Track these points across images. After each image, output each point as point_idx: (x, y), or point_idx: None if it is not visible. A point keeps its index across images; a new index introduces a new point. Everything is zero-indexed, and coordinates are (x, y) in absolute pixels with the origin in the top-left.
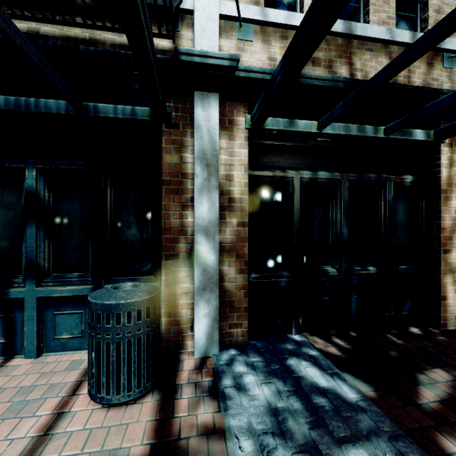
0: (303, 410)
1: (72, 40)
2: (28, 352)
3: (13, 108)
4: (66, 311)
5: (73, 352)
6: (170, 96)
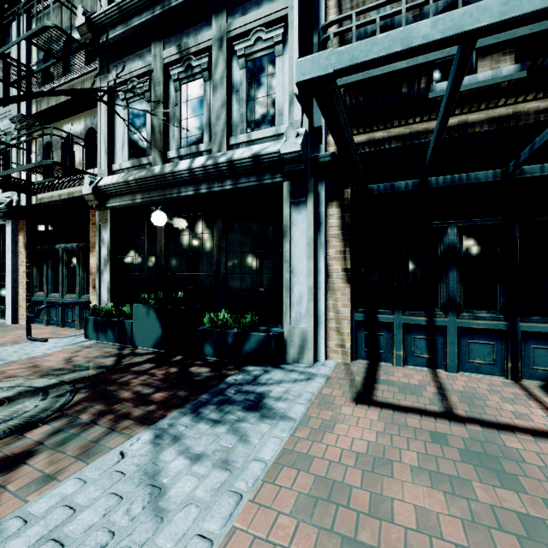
0: None
1: (496, 119)
2: (449, 368)
3: (449, 184)
4: (479, 340)
5: (485, 375)
6: None
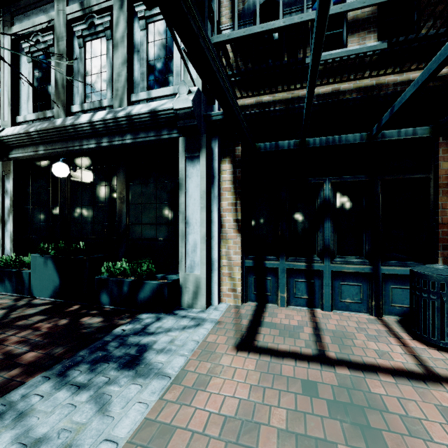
0: None
1: (362, 89)
2: (325, 307)
3: (324, 145)
4: (349, 282)
5: (354, 313)
6: (447, 113)
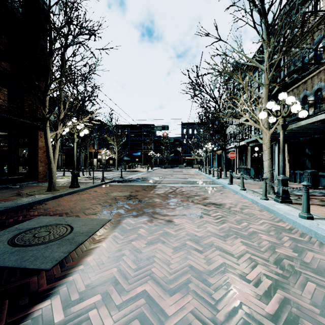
0: (324, 192)
1: (311, 123)
2: None
3: (303, 139)
4: None
5: None
6: None
